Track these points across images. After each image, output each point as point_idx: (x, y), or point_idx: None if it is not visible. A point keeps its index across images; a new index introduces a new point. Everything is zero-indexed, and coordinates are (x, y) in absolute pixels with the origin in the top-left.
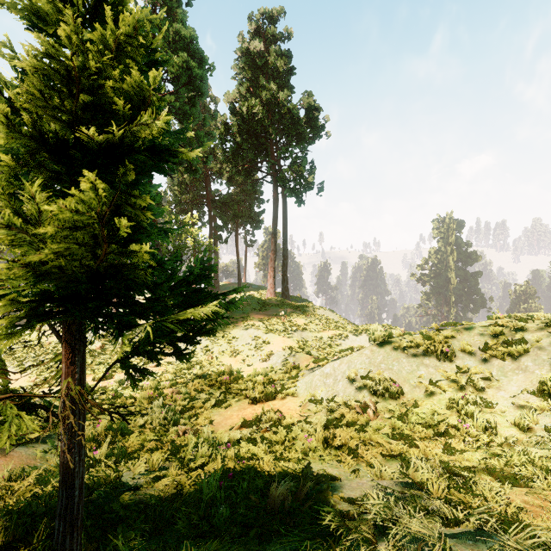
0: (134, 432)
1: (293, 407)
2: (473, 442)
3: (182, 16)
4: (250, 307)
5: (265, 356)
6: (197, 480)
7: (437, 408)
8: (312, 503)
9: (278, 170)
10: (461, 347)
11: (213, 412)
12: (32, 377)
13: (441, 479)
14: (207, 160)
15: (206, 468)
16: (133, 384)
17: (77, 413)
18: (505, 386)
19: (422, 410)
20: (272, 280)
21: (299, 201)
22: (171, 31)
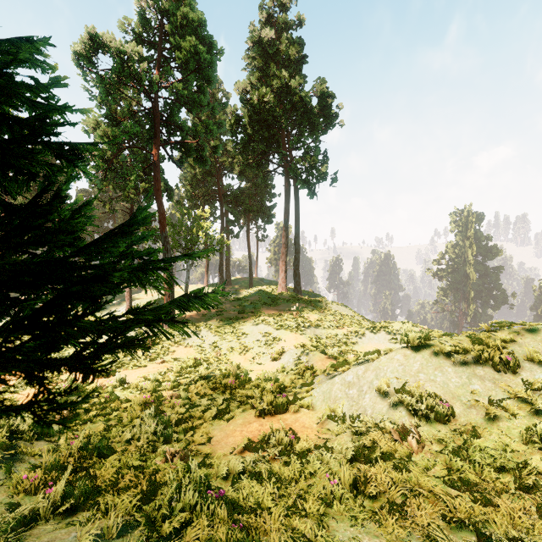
0: (116, 451)
1: (308, 424)
2: None
3: (191, 0)
4: (260, 302)
5: (276, 355)
6: None
7: (508, 440)
8: None
9: (290, 161)
10: (526, 354)
11: (213, 426)
12: None
13: None
14: (217, 150)
15: None
16: None
17: None
18: None
19: (485, 442)
20: (283, 274)
21: (311, 193)
22: (179, 15)
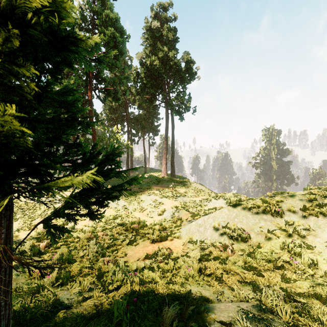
0: (77, 261)
1: (178, 246)
2: (302, 273)
3: (111, 6)
4: (151, 182)
5: (160, 212)
6: (112, 301)
7: (274, 249)
8: (193, 324)
9: (168, 99)
10: (287, 208)
11: (127, 248)
12: (20, 224)
13: (284, 304)
14: (126, 93)
15: (119, 291)
16: (53, 240)
17: (3, 266)
18: (320, 235)
19: (263, 249)
20: (165, 165)
21: (181, 118)
22: (104, 15)
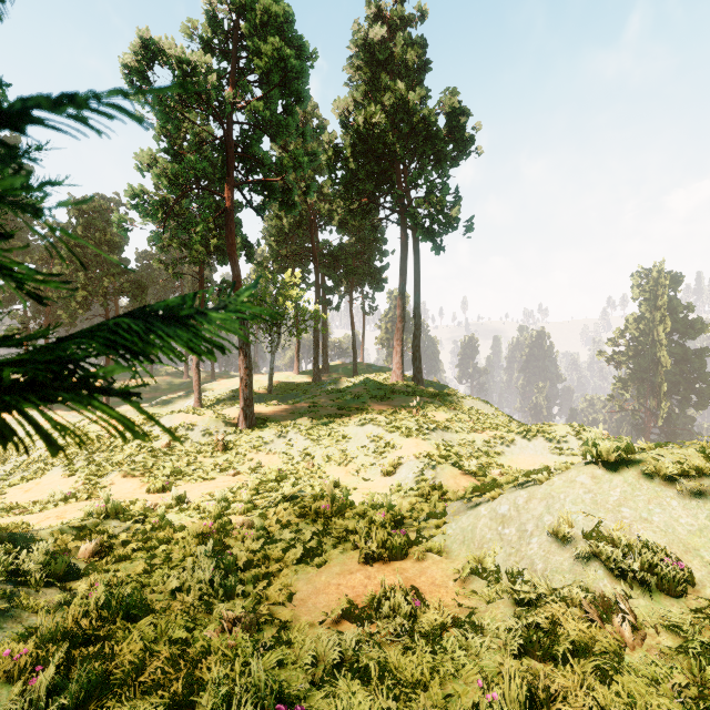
0: (154, 609)
1: (440, 580)
2: None
3: None
4: (367, 395)
5: (389, 467)
6: None
7: None
8: None
9: (407, 204)
10: None
11: (298, 574)
12: (79, 482)
13: None
14: (309, 190)
15: None
16: None
17: None
18: None
19: None
20: (399, 357)
21: (436, 248)
22: (258, 9)
